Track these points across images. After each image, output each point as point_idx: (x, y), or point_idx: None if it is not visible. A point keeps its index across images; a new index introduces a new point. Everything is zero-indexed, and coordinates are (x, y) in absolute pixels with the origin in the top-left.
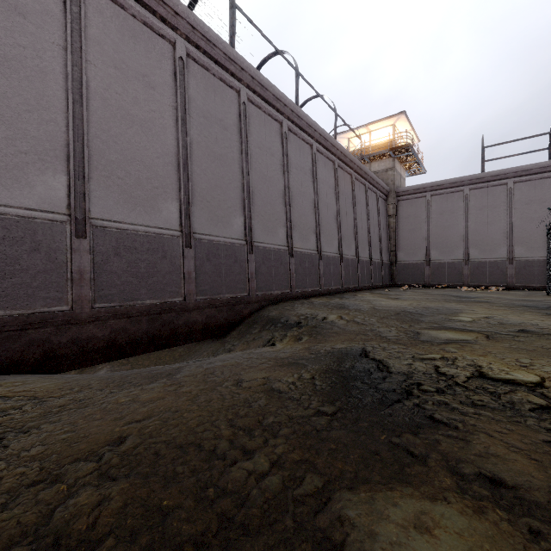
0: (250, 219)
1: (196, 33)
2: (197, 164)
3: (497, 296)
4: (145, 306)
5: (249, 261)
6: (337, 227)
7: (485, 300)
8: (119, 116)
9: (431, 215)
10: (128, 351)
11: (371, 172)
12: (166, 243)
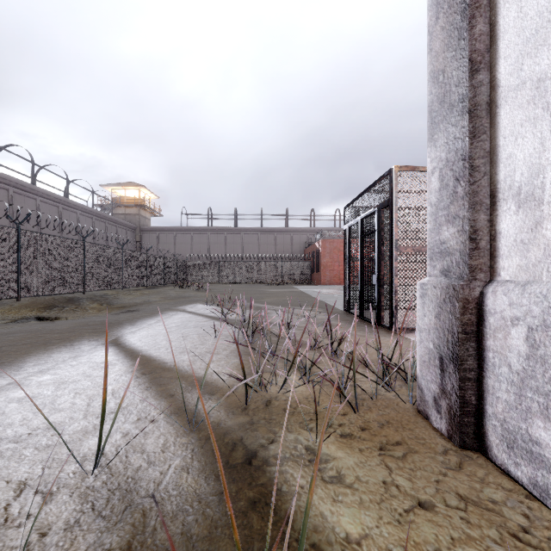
0: None
1: (18, 184)
2: None
3: None
4: None
5: None
6: None
7: None
8: None
9: (159, 244)
10: None
11: (120, 219)
12: None
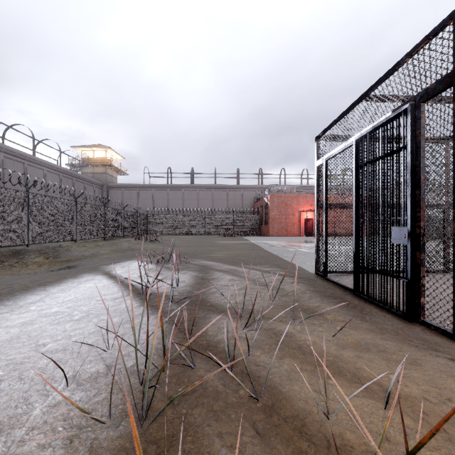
0: None
1: None
2: None
3: None
4: None
5: None
6: None
7: None
8: None
9: (124, 199)
10: None
11: (88, 177)
12: None
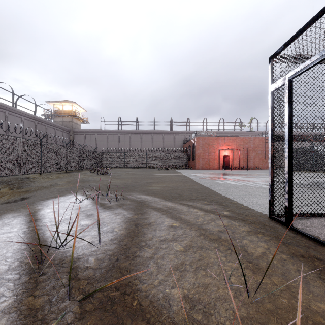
0: None
1: None
2: None
3: None
4: None
5: None
6: None
7: None
8: None
9: (86, 141)
10: None
11: (57, 124)
12: None
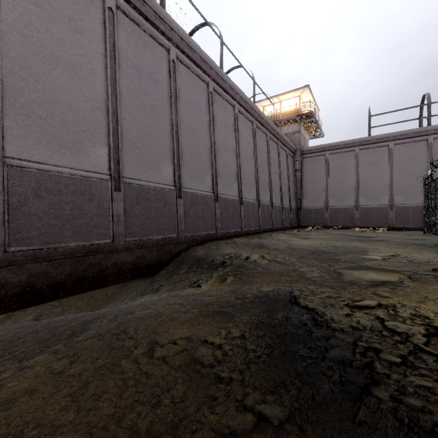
0: (179, 166)
1: None
2: (127, 112)
3: (386, 235)
4: (70, 248)
5: (178, 205)
6: (255, 178)
7: (380, 239)
8: (41, 55)
9: (329, 170)
10: (50, 295)
11: (282, 133)
12: (94, 186)
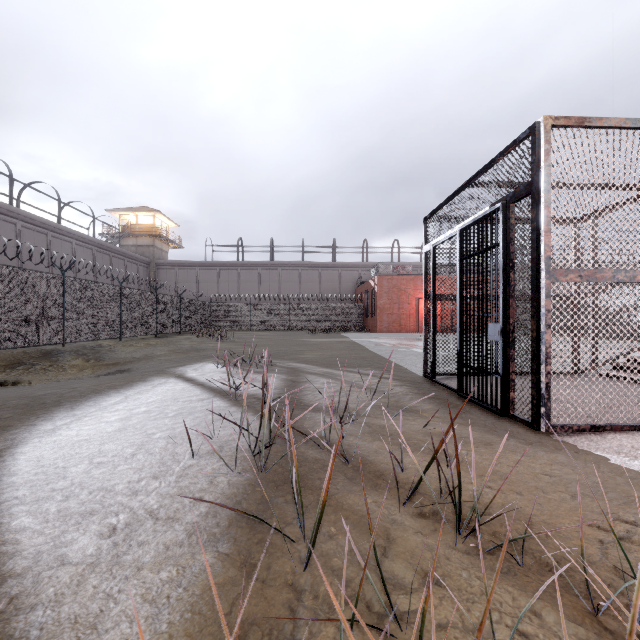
0: None
1: None
2: None
3: None
4: None
5: None
6: None
7: None
8: None
9: (179, 282)
10: None
11: (130, 252)
12: None
